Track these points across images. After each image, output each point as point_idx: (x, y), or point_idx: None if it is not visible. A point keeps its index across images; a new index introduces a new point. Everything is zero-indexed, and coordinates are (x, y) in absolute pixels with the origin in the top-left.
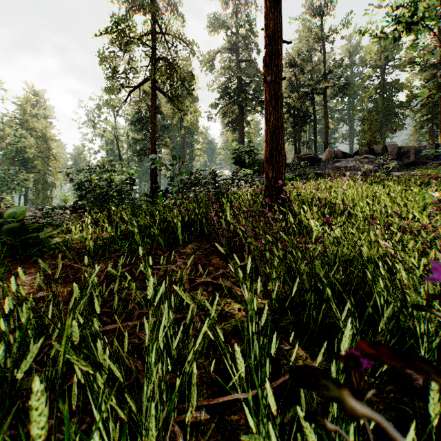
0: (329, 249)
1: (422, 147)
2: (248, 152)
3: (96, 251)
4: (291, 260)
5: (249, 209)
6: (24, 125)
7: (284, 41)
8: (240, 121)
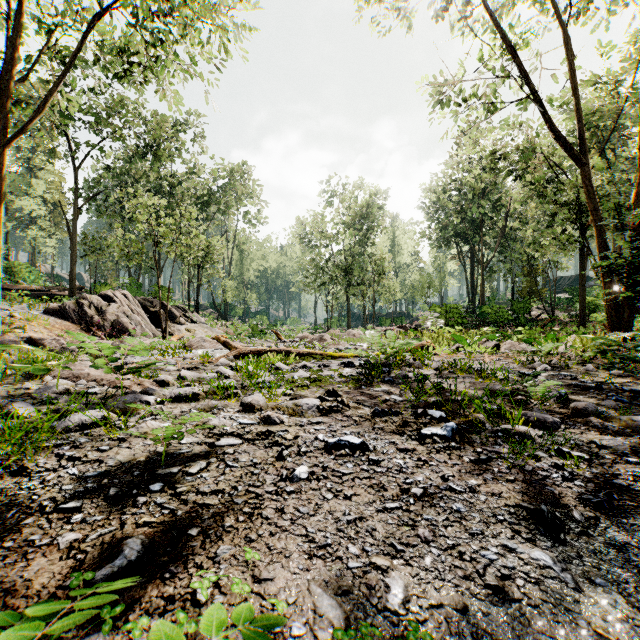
0: None
1: None
2: None
3: None
4: None
5: None
6: None
7: None
8: None
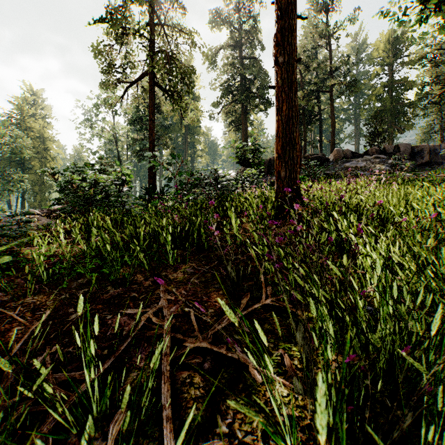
0: (406, 290)
1: (437, 146)
2: (253, 151)
3: (48, 279)
4: (376, 340)
5: (271, 222)
6: (21, 125)
7: (299, 17)
8: (244, 120)
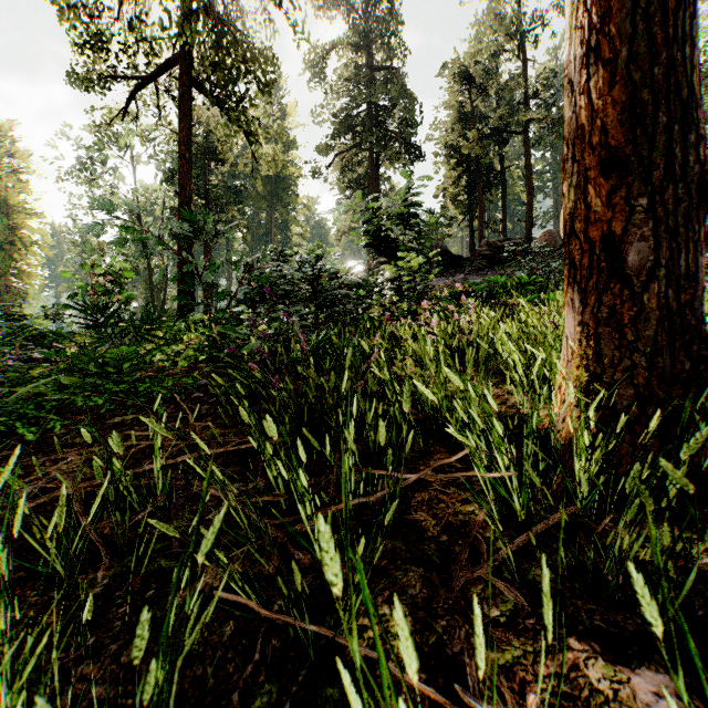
0: None
1: None
2: (403, 219)
3: None
4: None
5: None
6: None
7: None
8: (373, 180)
